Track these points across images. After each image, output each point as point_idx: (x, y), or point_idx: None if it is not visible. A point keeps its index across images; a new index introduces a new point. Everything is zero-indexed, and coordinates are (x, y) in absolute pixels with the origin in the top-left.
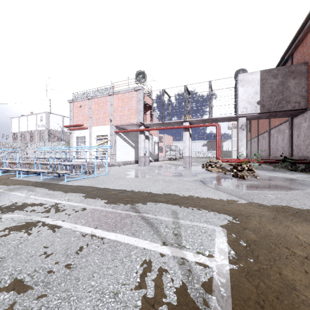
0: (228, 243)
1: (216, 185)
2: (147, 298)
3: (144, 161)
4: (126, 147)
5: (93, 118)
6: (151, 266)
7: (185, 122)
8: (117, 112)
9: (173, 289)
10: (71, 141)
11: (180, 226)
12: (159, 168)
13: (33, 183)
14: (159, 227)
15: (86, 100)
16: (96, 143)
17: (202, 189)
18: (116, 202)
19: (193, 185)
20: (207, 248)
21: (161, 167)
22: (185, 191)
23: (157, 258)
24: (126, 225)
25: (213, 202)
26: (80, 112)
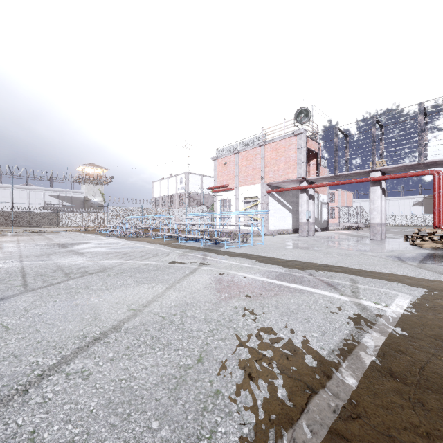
0: (409, 303)
1: (420, 263)
2: (330, 311)
3: (307, 230)
4: (281, 210)
5: (240, 177)
6: (332, 302)
7: (373, 172)
8: (270, 166)
9: (350, 311)
10: (215, 205)
11: (358, 288)
12: (330, 240)
13: (198, 248)
14: (336, 286)
15: (232, 155)
16: (243, 206)
17: (395, 265)
18: (287, 268)
19: (381, 260)
20: (384, 302)
21: (332, 238)
22: (368, 265)
23: (336, 300)
24: (304, 282)
25: (407, 278)
26: (224, 170)
